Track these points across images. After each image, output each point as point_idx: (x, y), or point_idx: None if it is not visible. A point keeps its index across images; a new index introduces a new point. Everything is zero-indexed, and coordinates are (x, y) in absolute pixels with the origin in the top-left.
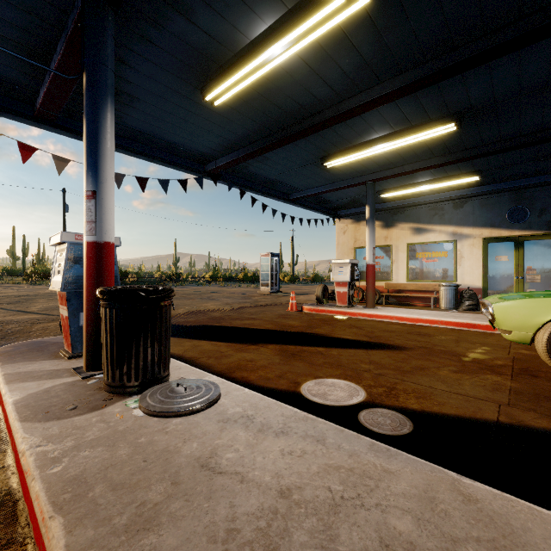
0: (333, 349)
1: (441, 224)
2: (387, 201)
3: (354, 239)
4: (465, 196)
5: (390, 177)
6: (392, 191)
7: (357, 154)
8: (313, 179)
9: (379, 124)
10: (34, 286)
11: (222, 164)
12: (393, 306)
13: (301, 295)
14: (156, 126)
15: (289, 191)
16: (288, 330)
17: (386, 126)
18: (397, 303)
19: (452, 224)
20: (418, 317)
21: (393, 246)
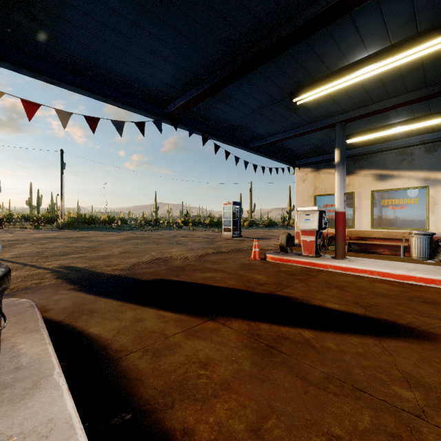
0: (325, 333)
1: (410, 169)
2: (350, 149)
3: (313, 187)
4: (440, 139)
5: (364, 116)
6: (359, 135)
7: (336, 82)
8: (278, 123)
9: (373, 33)
10: (35, 230)
11: (181, 104)
12: (358, 254)
13: (261, 240)
14: (100, 51)
15: (252, 139)
16: (255, 289)
17: (381, 35)
18: (360, 250)
19: (423, 169)
20: (408, 274)
21: (356, 193)
